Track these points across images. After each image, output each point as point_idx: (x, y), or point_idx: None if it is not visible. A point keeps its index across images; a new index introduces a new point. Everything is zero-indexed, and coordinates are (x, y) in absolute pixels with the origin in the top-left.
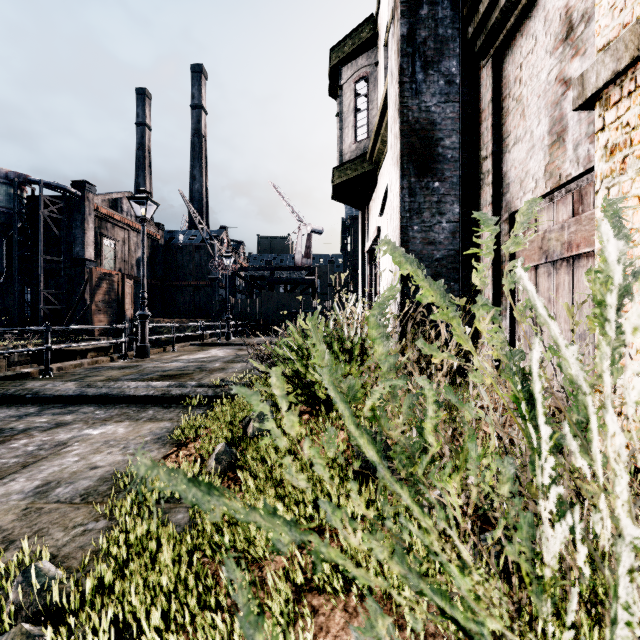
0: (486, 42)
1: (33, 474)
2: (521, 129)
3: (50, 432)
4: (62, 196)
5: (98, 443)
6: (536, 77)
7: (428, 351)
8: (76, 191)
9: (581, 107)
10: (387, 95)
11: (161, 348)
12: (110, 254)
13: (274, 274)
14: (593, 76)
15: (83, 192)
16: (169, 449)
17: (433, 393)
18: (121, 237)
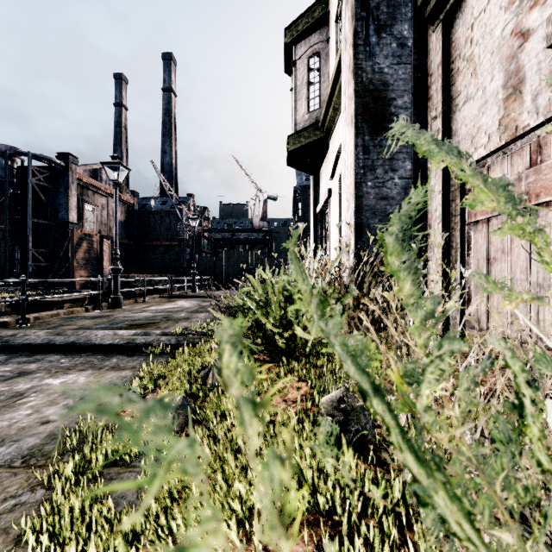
0: (436, 7)
1: None
2: (472, 87)
3: (10, 382)
4: (48, 166)
5: (56, 394)
6: (489, 34)
7: (493, 290)
8: (60, 162)
9: None
10: (340, 63)
11: (133, 300)
12: (91, 218)
13: (235, 235)
14: None
15: (67, 163)
16: None
17: (520, 364)
18: (100, 203)
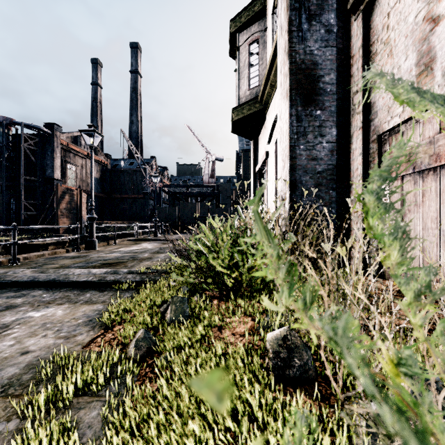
0: None
1: None
2: (389, 66)
3: None
4: (37, 134)
5: (36, 326)
6: (403, 21)
7: None
8: (47, 130)
9: None
10: (276, 47)
11: (106, 242)
12: (72, 175)
13: (189, 189)
14: None
15: (52, 131)
16: (97, 332)
17: None
18: (80, 163)
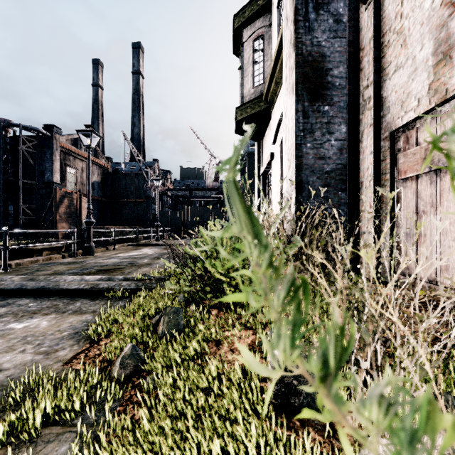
0: None
1: None
2: (402, 57)
3: None
4: (36, 136)
5: (16, 339)
6: (419, 7)
7: None
8: (46, 132)
9: None
10: (281, 41)
11: (104, 247)
12: (72, 179)
13: (192, 193)
14: None
15: (52, 133)
16: (82, 346)
17: None
18: (80, 166)
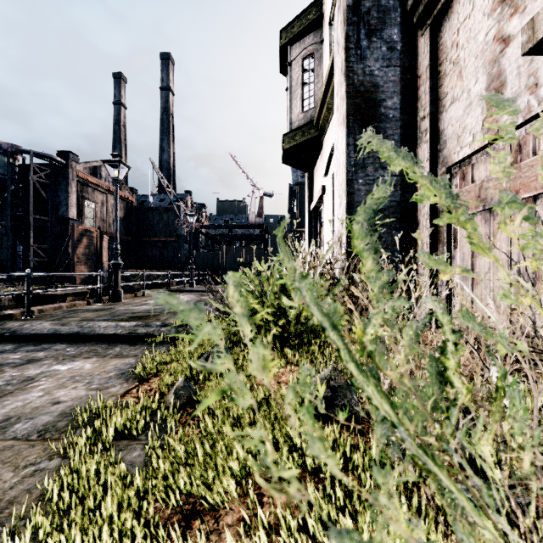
0: (424, 12)
1: None
2: (458, 89)
3: (21, 368)
4: (49, 164)
5: (64, 378)
6: (473, 39)
7: (434, 265)
8: (61, 160)
9: (530, 51)
10: (333, 65)
11: (133, 294)
12: (90, 214)
13: (231, 231)
14: None
15: (67, 161)
16: (131, 384)
17: (448, 319)
18: (100, 200)
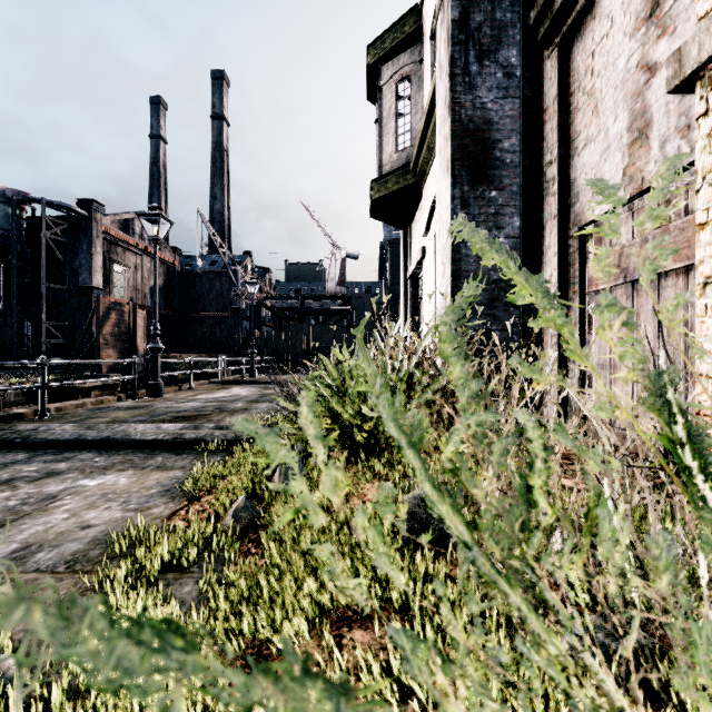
0: (551, 28)
1: (11, 535)
2: (593, 128)
3: (38, 483)
4: (66, 216)
5: (94, 496)
6: (612, 65)
7: (527, 373)
8: (82, 211)
9: (677, 89)
10: (434, 93)
11: (176, 386)
12: (120, 282)
13: (304, 304)
14: (694, 49)
15: (90, 212)
16: (178, 504)
17: (539, 433)
18: (133, 263)
